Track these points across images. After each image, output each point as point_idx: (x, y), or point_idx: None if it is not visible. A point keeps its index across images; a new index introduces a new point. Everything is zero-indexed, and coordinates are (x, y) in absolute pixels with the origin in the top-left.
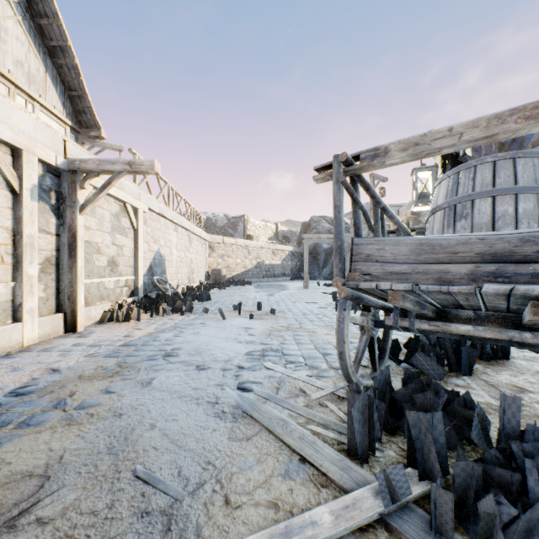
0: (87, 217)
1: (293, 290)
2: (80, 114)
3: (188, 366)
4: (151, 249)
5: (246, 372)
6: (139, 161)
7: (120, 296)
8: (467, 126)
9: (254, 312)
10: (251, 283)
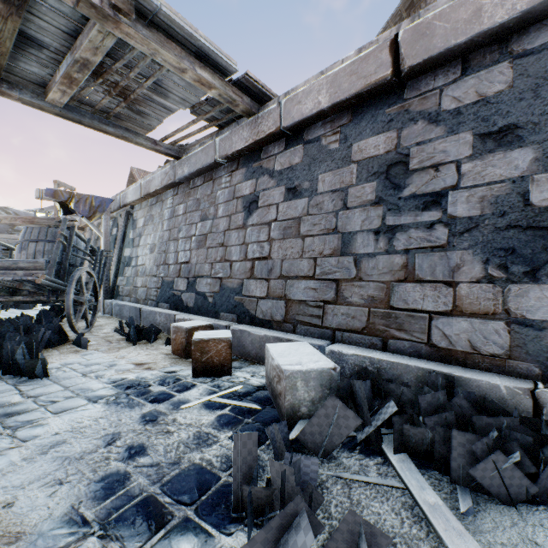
0: None
1: None
2: None
3: None
4: None
5: None
6: None
7: None
8: (5, 218)
9: None
10: None
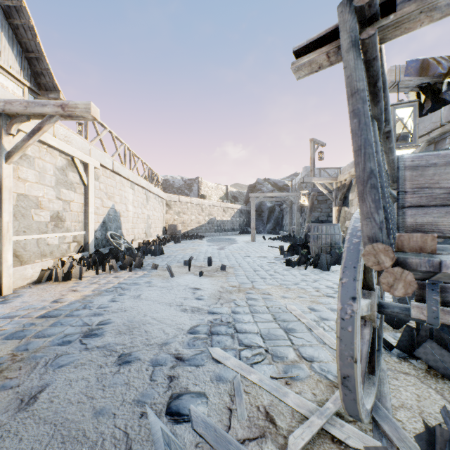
0: (22, 168)
1: (242, 244)
2: (38, 76)
3: (107, 357)
4: (104, 205)
5: (185, 370)
6: (73, 103)
7: (66, 252)
8: None
9: (204, 268)
10: (204, 237)
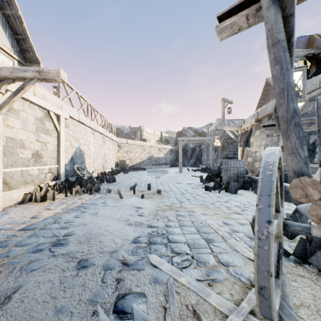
0: (10, 118)
1: (172, 174)
2: (25, 52)
3: (69, 263)
4: (72, 146)
5: (129, 273)
6: (47, 69)
7: (44, 180)
8: None
9: (145, 192)
10: (145, 169)
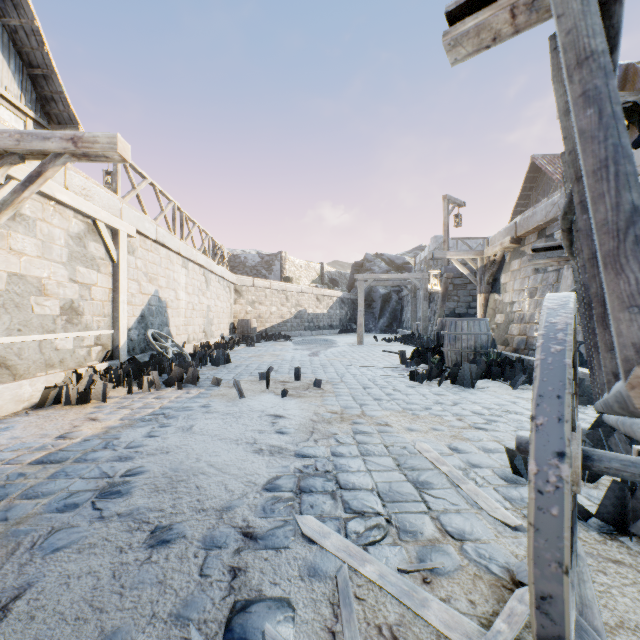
0: (15, 235)
1: (344, 348)
2: (48, 102)
3: (132, 533)
4: (143, 291)
5: (257, 556)
6: (90, 135)
7: (85, 360)
8: None
9: (290, 384)
10: (289, 337)
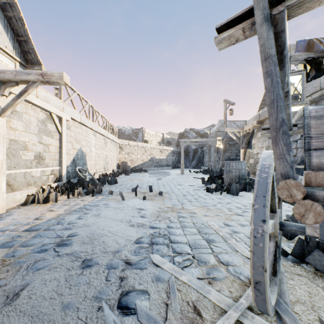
0: (13, 121)
1: (174, 176)
2: (26, 53)
3: (73, 262)
4: (74, 148)
5: (132, 272)
6: (50, 72)
7: (46, 182)
8: None
9: (147, 194)
10: (146, 171)
